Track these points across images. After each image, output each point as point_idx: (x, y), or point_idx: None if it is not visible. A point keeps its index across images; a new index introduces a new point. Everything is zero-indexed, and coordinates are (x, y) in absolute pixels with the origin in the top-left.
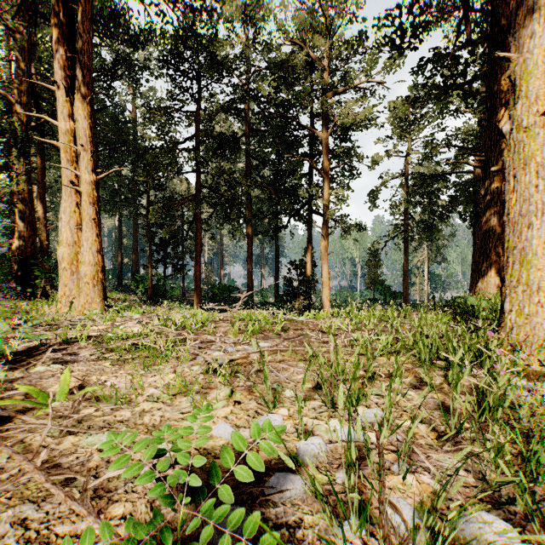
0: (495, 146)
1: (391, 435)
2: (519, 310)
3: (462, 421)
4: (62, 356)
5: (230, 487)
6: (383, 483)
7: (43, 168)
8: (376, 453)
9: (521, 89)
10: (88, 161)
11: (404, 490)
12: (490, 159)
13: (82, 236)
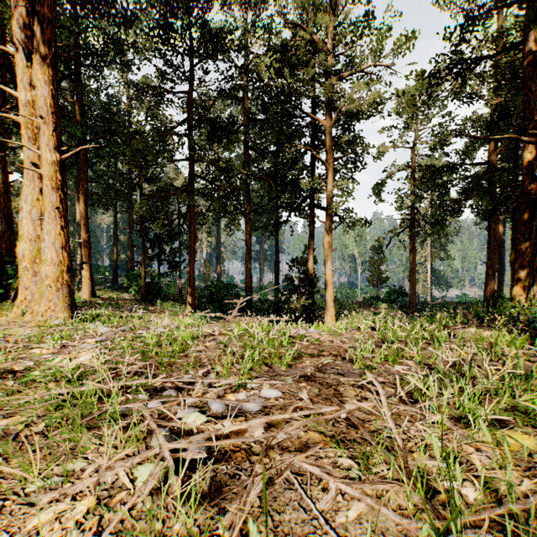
0: None
1: None
2: None
3: None
4: None
5: None
6: None
7: None
8: None
9: None
10: (49, 136)
11: None
12: None
13: (43, 228)
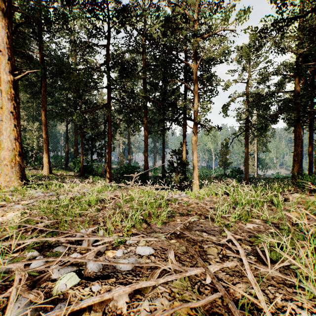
0: None
1: None
2: None
3: None
4: None
5: None
6: None
7: None
8: None
9: None
10: (6, 64)
11: None
12: None
13: (2, 126)
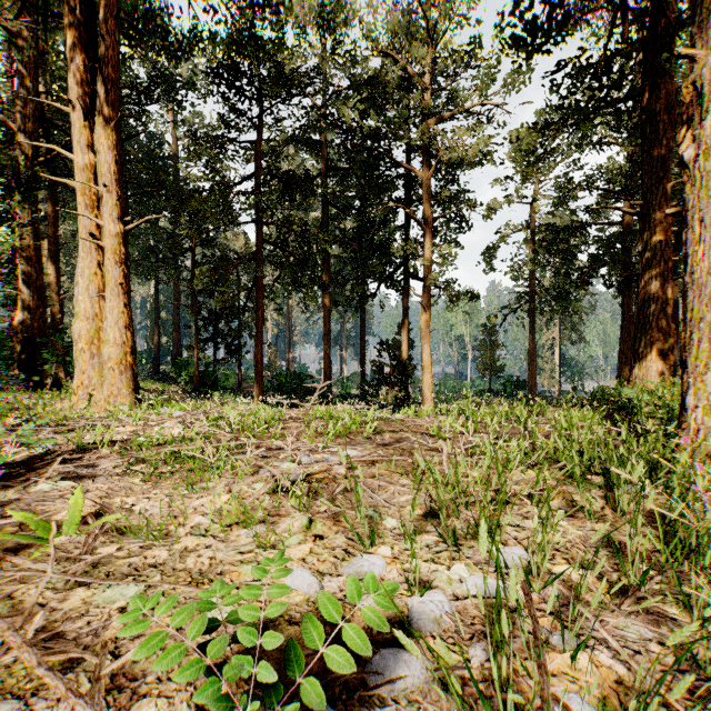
0: (657, 186)
1: (543, 587)
2: (707, 406)
3: (647, 568)
4: (75, 468)
5: (314, 672)
6: (544, 667)
7: (55, 217)
8: (525, 616)
9: (710, 100)
10: (113, 206)
11: (575, 678)
12: (651, 204)
13: (105, 306)
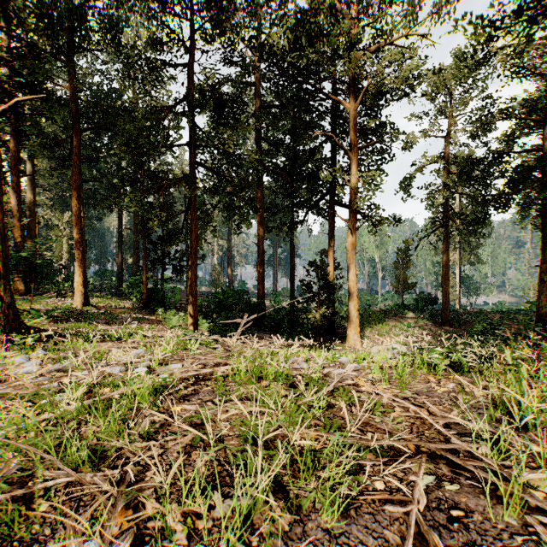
0: None
1: None
2: None
3: None
4: None
5: None
6: None
7: (16, 152)
8: None
9: None
10: None
11: None
12: None
13: None
